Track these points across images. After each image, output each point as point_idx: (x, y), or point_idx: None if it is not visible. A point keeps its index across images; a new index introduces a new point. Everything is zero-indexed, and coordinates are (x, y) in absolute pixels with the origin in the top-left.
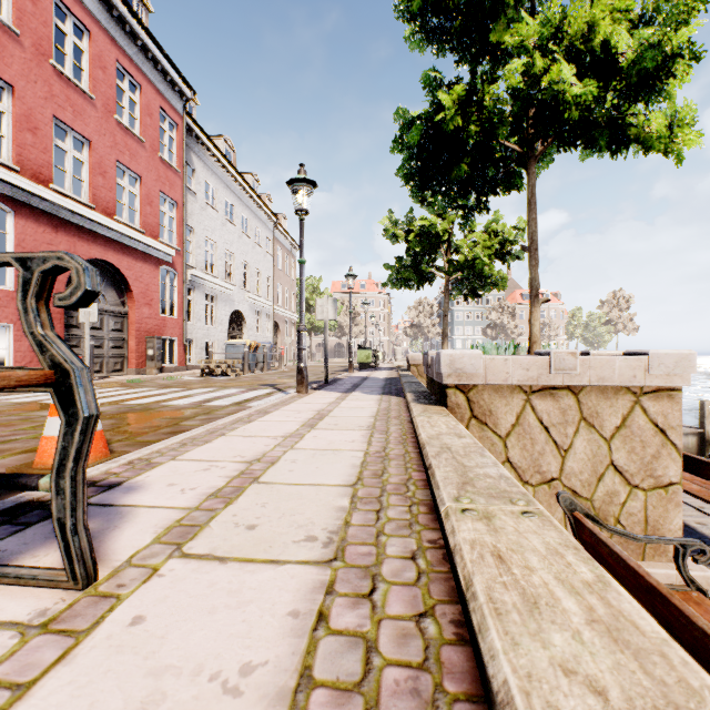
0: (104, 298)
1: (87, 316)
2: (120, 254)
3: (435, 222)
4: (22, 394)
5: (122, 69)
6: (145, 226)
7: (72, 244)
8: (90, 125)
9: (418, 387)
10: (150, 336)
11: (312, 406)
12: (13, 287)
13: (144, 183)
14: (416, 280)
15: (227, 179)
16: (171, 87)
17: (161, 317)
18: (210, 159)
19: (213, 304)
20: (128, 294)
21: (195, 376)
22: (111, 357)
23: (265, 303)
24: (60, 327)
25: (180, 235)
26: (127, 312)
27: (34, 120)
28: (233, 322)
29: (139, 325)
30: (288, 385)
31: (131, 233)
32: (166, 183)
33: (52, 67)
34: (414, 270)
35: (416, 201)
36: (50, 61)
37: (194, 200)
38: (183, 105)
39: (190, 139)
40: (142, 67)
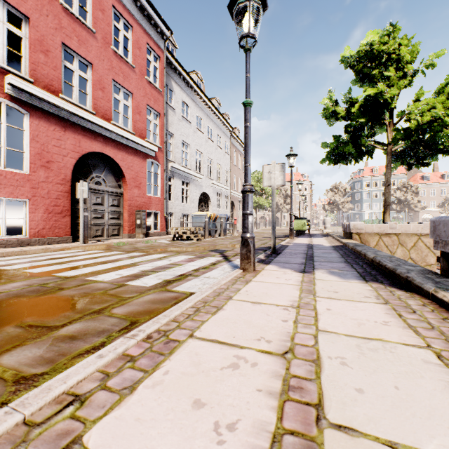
0: (105, 182)
1: (81, 193)
2: (115, 149)
3: (383, 89)
4: (17, 255)
5: (118, 13)
6: (135, 130)
7: (77, 140)
8: (92, 52)
9: (423, 271)
10: (138, 210)
11: (264, 320)
12: (29, 172)
13: (134, 98)
14: (356, 153)
15: (197, 100)
16: (155, 29)
17: (147, 196)
18: (185, 85)
19: (187, 188)
20: (122, 179)
21: (169, 240)
22: (110, 225)
23: (224, 188)
24: (67, 203)
25: (161, 137)
26: (122, 192)
27: (46, 44)
28: (202, 201)
29: (130, 202)
30: (236, 252)
31: (123, 133)
32: (151, 99)
33: (61, 5)
34: (353, 144)
35: (354, 81)
36: (59, 1)
37: (173, 114)
38: (164, 43)
39: (170, 70)
40: (133, 12)
